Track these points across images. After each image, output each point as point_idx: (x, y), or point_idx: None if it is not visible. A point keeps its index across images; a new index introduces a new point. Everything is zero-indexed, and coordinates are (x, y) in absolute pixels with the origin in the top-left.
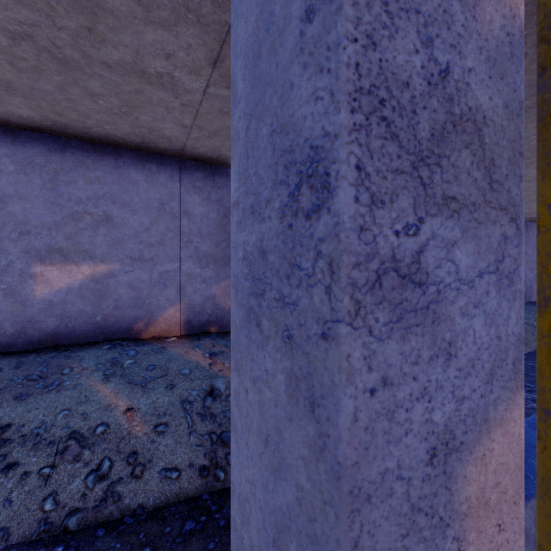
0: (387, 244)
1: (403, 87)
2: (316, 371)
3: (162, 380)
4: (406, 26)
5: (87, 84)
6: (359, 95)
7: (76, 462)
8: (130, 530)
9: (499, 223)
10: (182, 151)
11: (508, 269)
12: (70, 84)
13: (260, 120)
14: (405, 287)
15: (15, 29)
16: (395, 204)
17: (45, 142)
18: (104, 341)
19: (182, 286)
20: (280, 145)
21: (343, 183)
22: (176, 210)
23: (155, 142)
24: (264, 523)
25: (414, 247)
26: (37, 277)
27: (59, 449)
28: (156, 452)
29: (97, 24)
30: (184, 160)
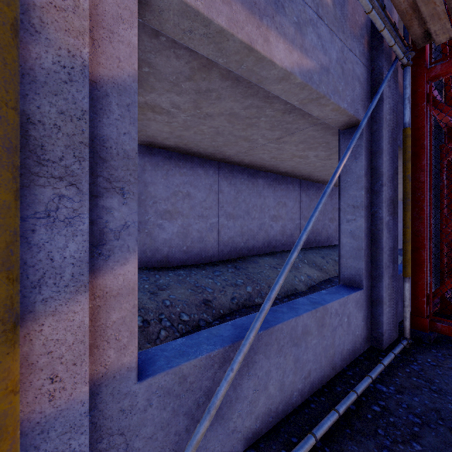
0: None
1: None
2: None
3: None
4: None
5: None
6: None
7: None
8: None
9: (52, 186)
10: None
11: (65, 216)
12: None
13: None
14: None
15: None
16: None
17: None
18: None
19: None
20: None
21: None
22: None
23: None
24: None
25: None
26: None
27: None
28: None
29: None
30: None
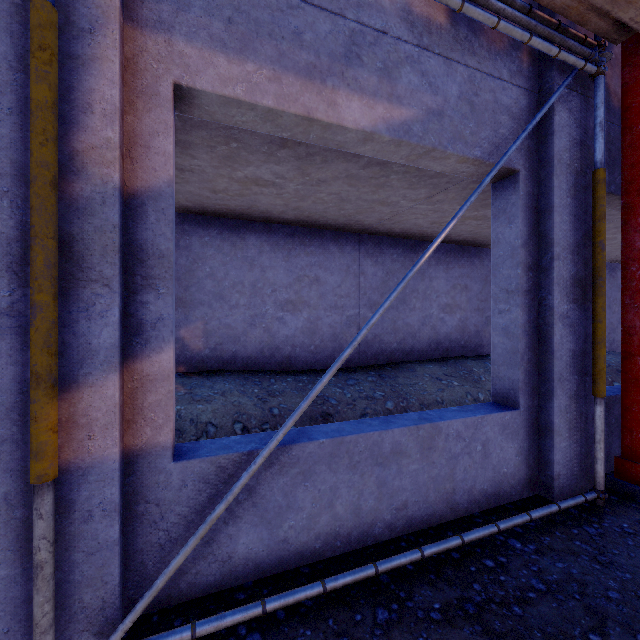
0: None
1: (1, 235)
2: None
3: None
4: (3, 209)
5: None
6: None
7: None
8: None
9: (90, 288)
10: None
11: (100, 310)
12: None
13: None
14: (3, 318)
15: None
16: None
17: None
18: None
19: None
20: None
21: None
22: None
23: None
24: None
25: (9, 301)
26: None
27: None
28: None
29: None
30: None
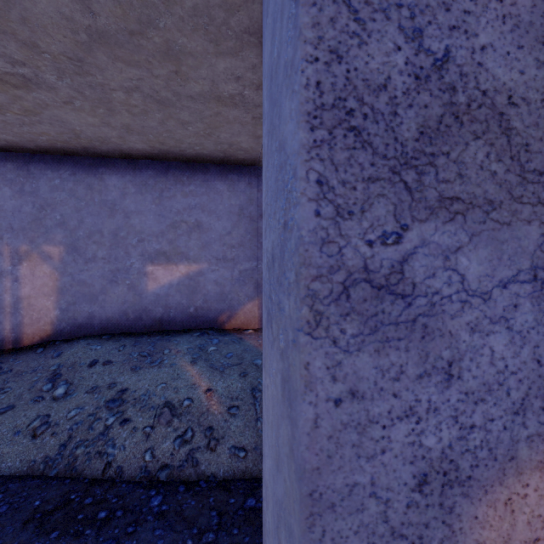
0: (357, 254)
1: (378, 91)
2: (291, 375)
3: (237, 368)
4: (383, 26)
5: (179, 116)
6: (320, 112)
7: (168, 427)
8: (203, 493)
9: (539, 221)
10: (258, 159)
11: None
12: (167, 119)
13: (272, 137)
14: (382, 299)
15: (129, 85)
16: (368, 213)
17: (154, 167)
18: (196, 329)
19: (258, 283)
20: (278, 161)
21: (301, 200)
22: (253, 214)
23: (235, 155)
24: (273, 510)
25: (394, 256)
26: (149, 275)
27: (157, 414)
28: (228, 430)
29: (181, 66)
30: (261, 167)
